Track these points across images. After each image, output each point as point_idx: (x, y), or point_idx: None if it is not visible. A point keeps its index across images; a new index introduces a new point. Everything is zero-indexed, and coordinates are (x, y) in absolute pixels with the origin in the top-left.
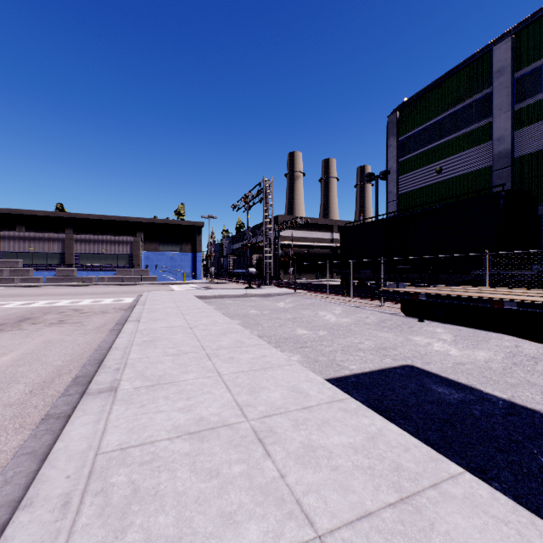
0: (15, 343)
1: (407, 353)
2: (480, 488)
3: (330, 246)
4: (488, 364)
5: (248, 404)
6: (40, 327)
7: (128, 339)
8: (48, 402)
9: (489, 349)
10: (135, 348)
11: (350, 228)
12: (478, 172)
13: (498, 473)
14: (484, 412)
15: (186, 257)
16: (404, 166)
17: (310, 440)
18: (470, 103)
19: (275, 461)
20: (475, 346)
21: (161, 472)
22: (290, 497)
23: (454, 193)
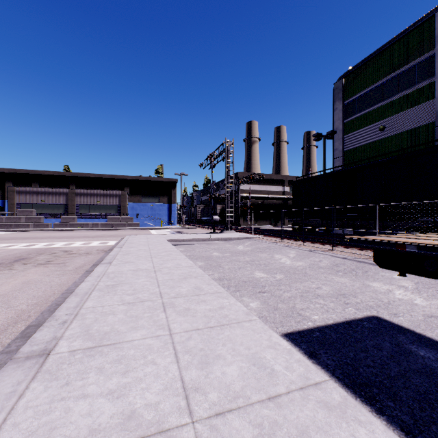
0: None
1: (369, 301)
2: None
3: (282, 197)
4: None
5: (196, 386)
6: (28, 267)
7: (92, 284)
8: None
9: None
10: (94, 294)
11: (301, 181)
12: (420, 128)
13: None
14: None
15: (163, 207)
16: (349, 126)
17: None
18: (412, 65)
19: None
20: None
21: None
22: None
23: (397, 148)
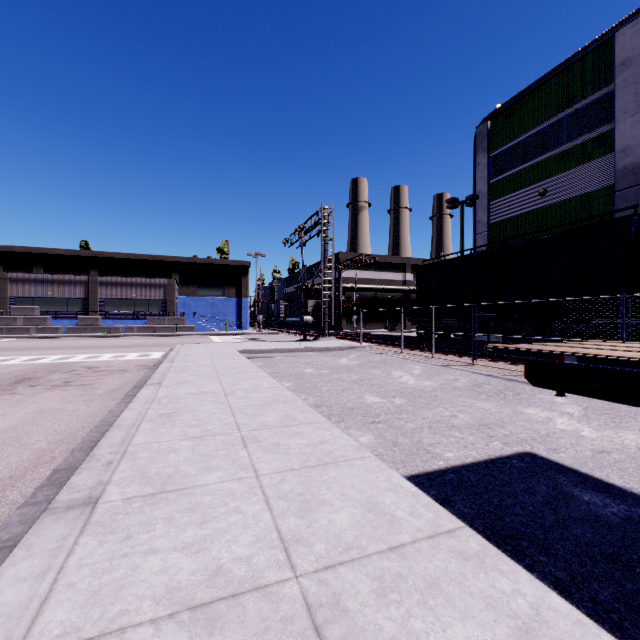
0: None
1: (521, 433)
2: None
3: (402, 289)
4: None
5: (297, 537)
6: (38, 390)
7: (139, 412)
8: (2, 515)
9: None
10: (144, 426)
11: (429, 266)
12: (594, 194)
13: None
14: None
15: (229, 303)
16: (496, 189)
17: (410, 634)
18: (584, 105)
19: None
20: (618, 424)
21: None
22: None
23: (562, 221)
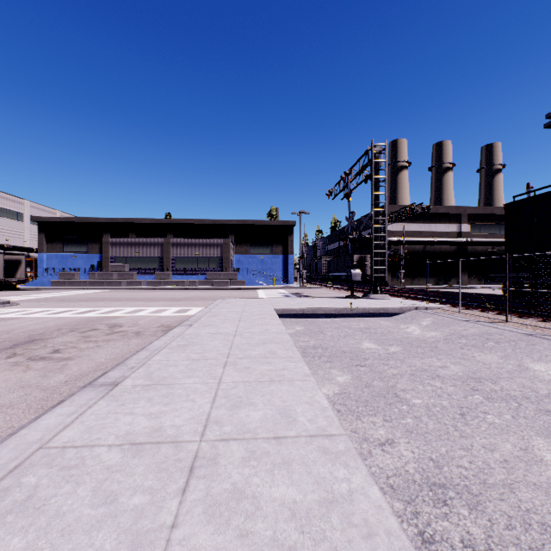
0: None
1: None
2: None
3: (457, 241)
4: None
5: None
6: None
7: None
8: None
9: None
10: None
11: (530, 201)
12: None
13: None
14: None
15: (276, 259)
16: None
17: None
18: None
19: None
20: None
21: None
22: None
23: None
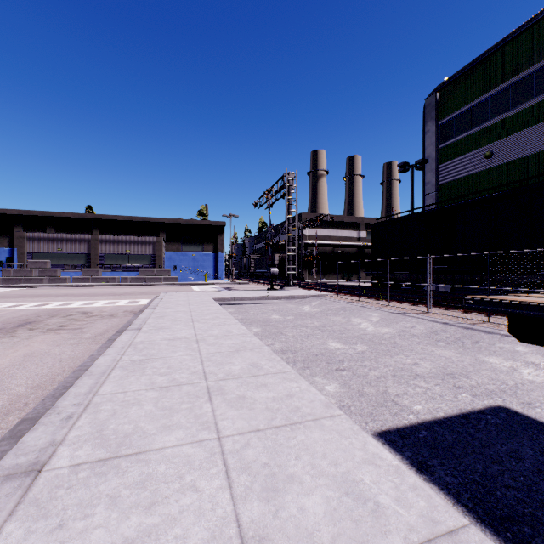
0: None
1: (488, 384)
2: None
3: (357, 245)
4: None
5: (261, 534)
6: (34, 333)
7: (113, 358)
8: None
9: None
10: (115, 373)
11: (383, 223)
12: (540, 154)
13: None
14: None
15: (208, 257)
16: (445, 153)
17: None
18: (529, 73)
19: None
20: None
21: None
22: None
23: (508, 181)
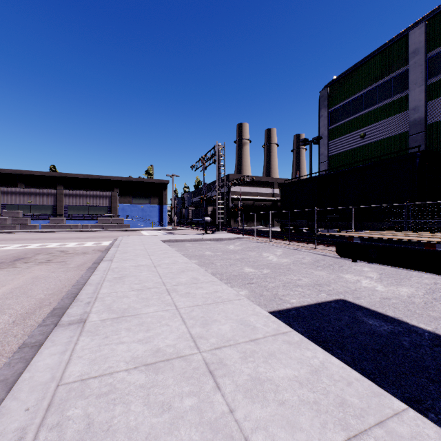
0: (8, 278)
1: (339, 289)
2: (426, 426)
3: (272, 199)
4: (411, 299)
5: (200, 336)
6: (30, 265)
7: (101, 276)
8: (27, 332)
9: (411, 285)
10: (106, 284)
11: (289, 184)
12: (396, 137)
13: (433, 404)
14: (413, 343)
15: (154, 208)
16: (333, 133)
17: (257, 373)
18: (389, 79)
19: (224, 394)
20: (398, 283)
21: (116, 405)
22: (239, 435)
23: (375, 155)
